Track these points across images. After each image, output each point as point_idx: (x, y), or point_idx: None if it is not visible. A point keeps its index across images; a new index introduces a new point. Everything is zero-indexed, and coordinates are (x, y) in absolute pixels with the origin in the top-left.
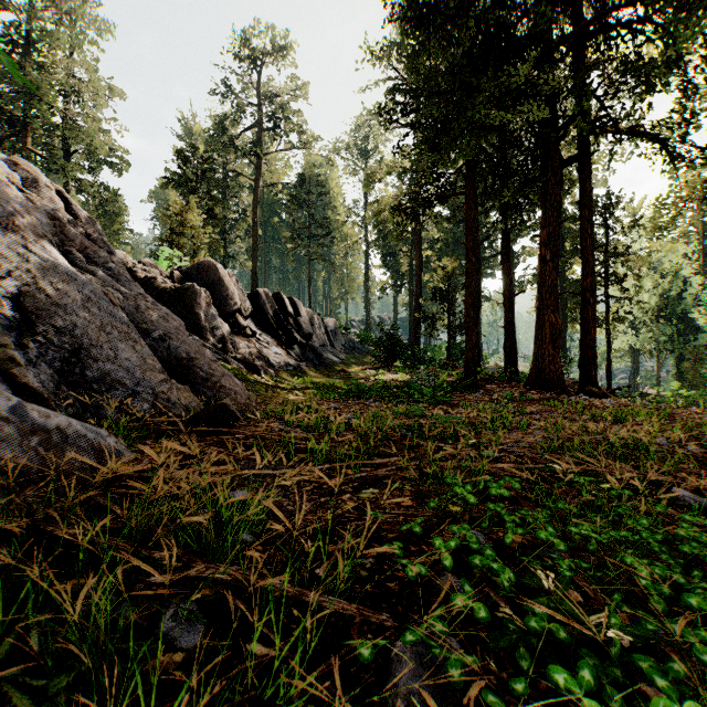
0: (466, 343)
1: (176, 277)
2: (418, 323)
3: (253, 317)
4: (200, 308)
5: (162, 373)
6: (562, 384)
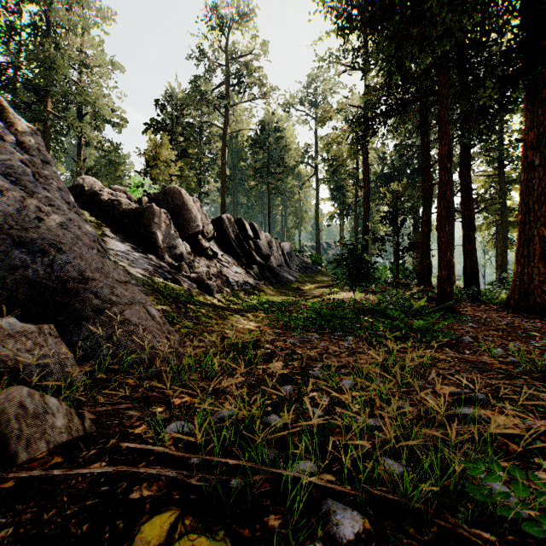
0: (440, 260)
1: (143, 202)
2: (366, 245)
3: (216, 240)
4: (157, 228)
5: None
6: None
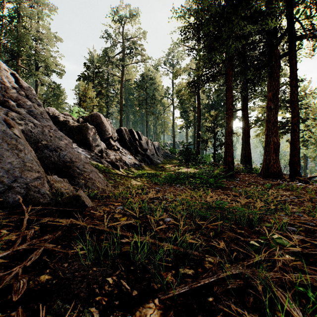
0: (228, 153)
1: (80, 121)
2: (198, 143)
3: (119, 141)
4: (90, 135)
5: (38, 172)
6: (281, 175)
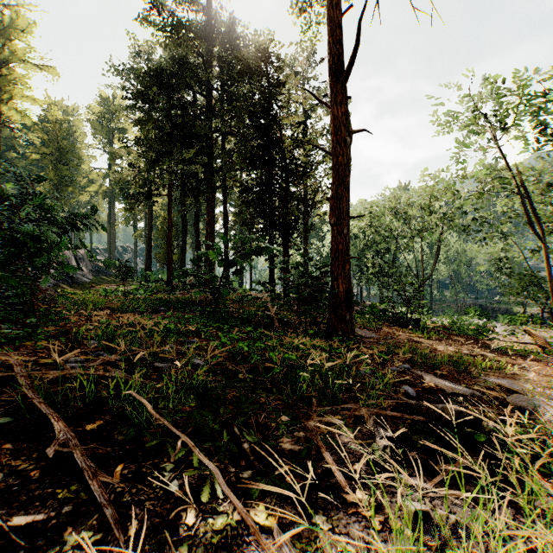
0: (168, 270)
1: None
2: (150, 255)
3: None
4: None
5: None
6: None
